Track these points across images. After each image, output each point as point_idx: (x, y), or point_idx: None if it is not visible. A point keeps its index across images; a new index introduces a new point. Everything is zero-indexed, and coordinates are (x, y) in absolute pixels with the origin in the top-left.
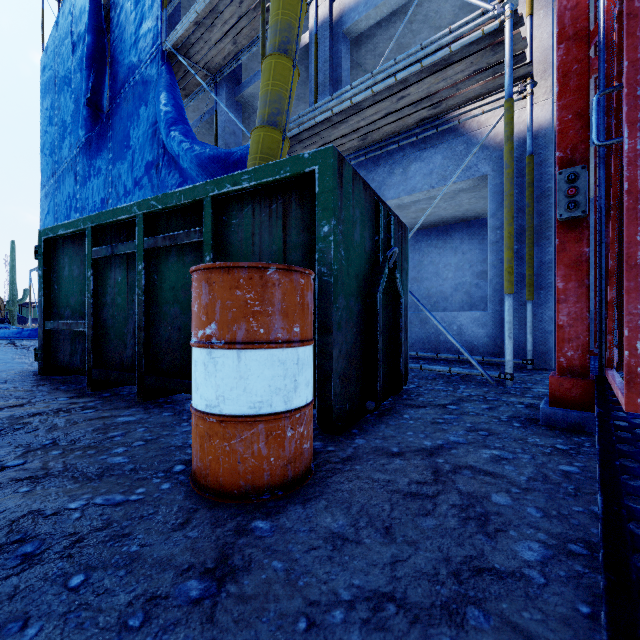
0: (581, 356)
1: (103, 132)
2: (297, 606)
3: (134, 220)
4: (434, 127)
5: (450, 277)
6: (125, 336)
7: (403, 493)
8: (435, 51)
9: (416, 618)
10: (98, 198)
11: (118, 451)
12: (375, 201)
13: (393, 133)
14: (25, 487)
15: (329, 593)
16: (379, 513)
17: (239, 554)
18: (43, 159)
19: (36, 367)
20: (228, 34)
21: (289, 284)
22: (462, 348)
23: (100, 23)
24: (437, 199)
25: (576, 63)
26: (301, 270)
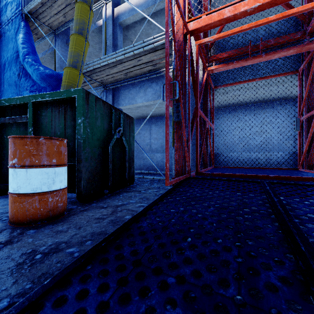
0: (181, 170)
1: None
2: (31, 247)
3: None
4: (156, 73)
5: (170, 138)
6: None
7: (95, 218)
8: (149, 44)
9: (70, 245)
10: None
11: None
12: (110, 108)
13: (139, 74)
14: None
15: (45, 244)
16: (81, 224)
17: (17, 239)
18: None
19: None
20: (61, 12)
21: (50, 144)
22: (158, 168)
23: None
24: (156, 105)
25: (180, 65)
26: (56, 138)
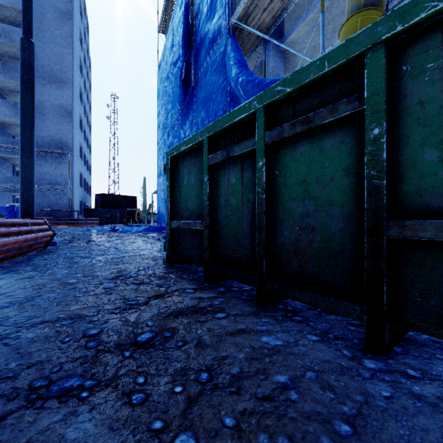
0: None
1: (190, 100)
2: None
3: (249, 119)
4: None
5: None
6: (239, 235)
7: None
8: None
9: None
10: None
11: None
12: None
13: None
14: None
15: None
16: None
17: None
18: (158, 128)
19: (161, 253)
20: None
21: None
22: None
23: (188, 30)
24: None
25: None
26: None
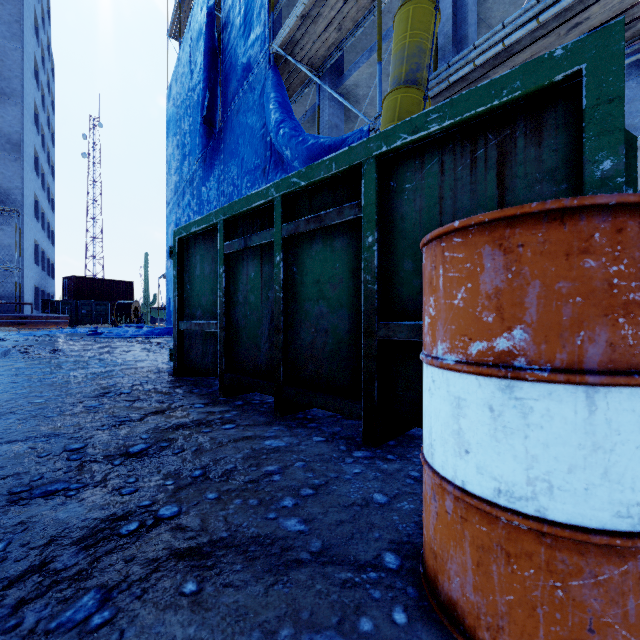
0: None
1: (216, 146)
2: None
3: (269, 206)
4: None
5: None
6: (259, 338)
7: None
8: None
9: None
10: (211, 208)
11: (286, 504)
12: (626, 135)
13: None
14: (190, 579)
15: None
16: None
17: None
18: (168, 181)
19: (168, 365)
20: (333, 21)
21: None
22: None
23: (213, 46)
24: None
25: None
26: None
